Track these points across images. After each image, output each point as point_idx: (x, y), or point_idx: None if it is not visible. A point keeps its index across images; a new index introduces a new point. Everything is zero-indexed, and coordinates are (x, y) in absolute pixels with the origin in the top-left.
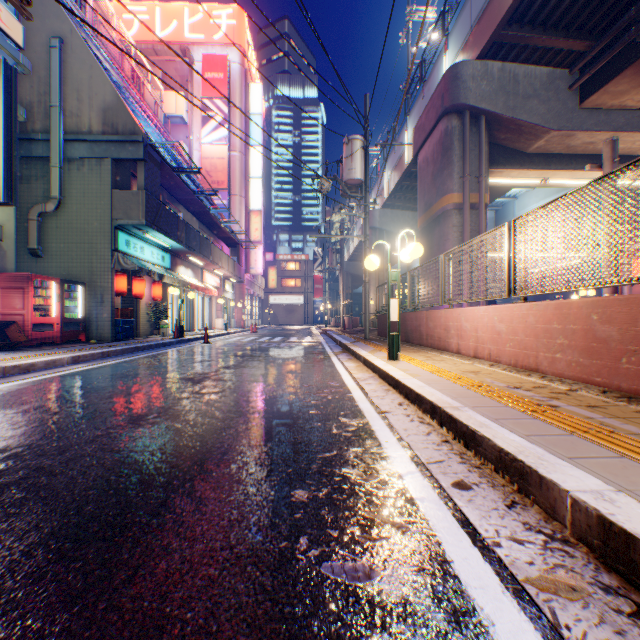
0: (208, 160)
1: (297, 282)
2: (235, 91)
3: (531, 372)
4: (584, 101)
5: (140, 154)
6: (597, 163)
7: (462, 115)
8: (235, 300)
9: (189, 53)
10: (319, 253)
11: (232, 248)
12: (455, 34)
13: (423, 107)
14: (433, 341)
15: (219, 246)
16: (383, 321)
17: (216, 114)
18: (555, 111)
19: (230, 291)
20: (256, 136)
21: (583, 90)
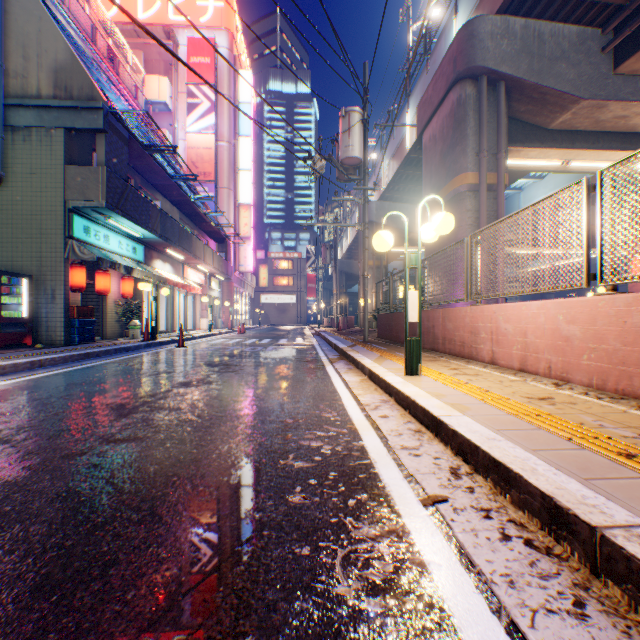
0: (194, 150)
1: (289, 281)
2: (223, 77)
3: (639, 401)
4: (620, 65)
5: (99, 123)
6: (627, 142)
7: (478, 81)
8: (223, 299)
9: (173, 35)
10: (312, 251)
11: (219, 243)
12: None
13: (427, 83)
14: (453, 346)
15: (204, 240)
16: (384, 321)
17: (202, 101)
18: (586, 77)
19: (216, 289)
20: (245, 126)
21: (619, 52)
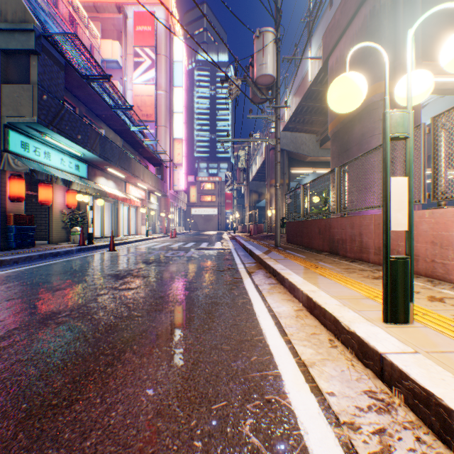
0: (139, 97)
1: (212, 198)
2: (161, 42)
3: None
4: None
5: (31, 44)
6: None
7: None
8: (161, 211)
9: (123, 9)
10: (229, 176)
11: (157, 168)
12: None
13: (330, 18)
14: None
15: (145, 165)
16: (294, 228)
17: (145, 60)
18: None
19: (155, 203)
20: (178, 79)
21: None
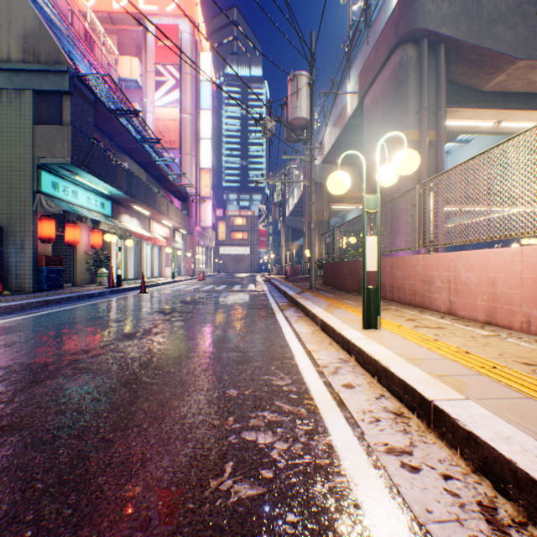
0: (161, 121)
1: (244, 235)
2: (186, 59)
3: None
4: None
5: (65, 85)
6: None
7: (419, 43)
8: (186, 250)
9: (143, 22)
10: (263, 210)
11: (182, 202)
12: None
13: (367, 53)
14: (402, 294)
15: (169, 199)
16: (329, 269)
17: (168, 79)
18: (522, 38)
19: (180, 241)
20: (206, 101)
21: None
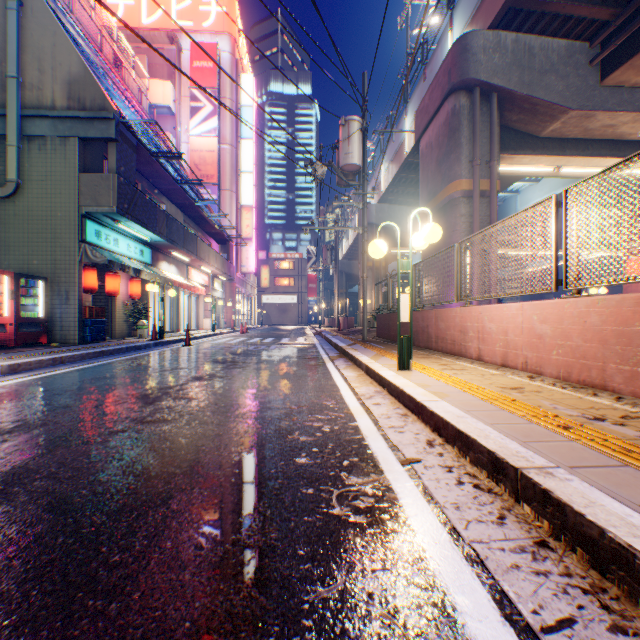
0: (197, 153)
1: (290, 281)
2: (225, 81)
3: (595, 390)
4: (606, 77)
5: (111, 133)
6: (615, 149)
7: (471, 92)
8: (225, 299)
9: (176, 40)
10: (313, 252)
11: (222, 245)
12: (462, 5)
13: (425, 91)
14: (445, 344)
15: (207, 242)
16: (382, 321)
17: (205, 105)
18: (574, 88)
19: (219, 290)
20: (247, 129)
21: (605, 65)
